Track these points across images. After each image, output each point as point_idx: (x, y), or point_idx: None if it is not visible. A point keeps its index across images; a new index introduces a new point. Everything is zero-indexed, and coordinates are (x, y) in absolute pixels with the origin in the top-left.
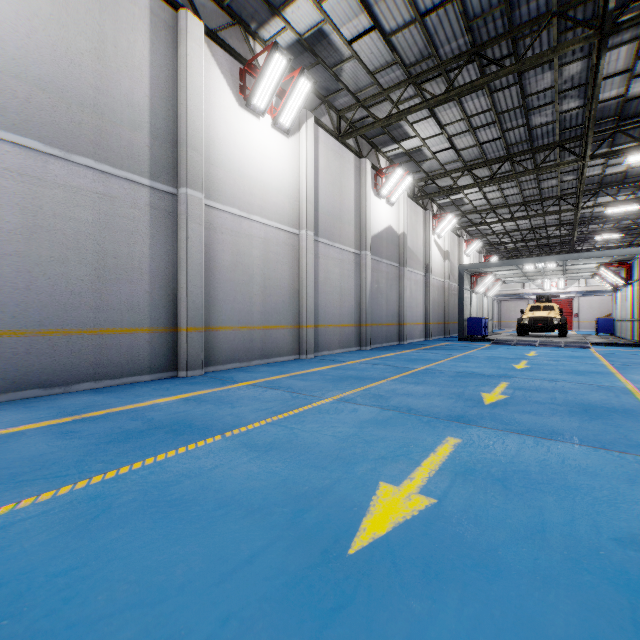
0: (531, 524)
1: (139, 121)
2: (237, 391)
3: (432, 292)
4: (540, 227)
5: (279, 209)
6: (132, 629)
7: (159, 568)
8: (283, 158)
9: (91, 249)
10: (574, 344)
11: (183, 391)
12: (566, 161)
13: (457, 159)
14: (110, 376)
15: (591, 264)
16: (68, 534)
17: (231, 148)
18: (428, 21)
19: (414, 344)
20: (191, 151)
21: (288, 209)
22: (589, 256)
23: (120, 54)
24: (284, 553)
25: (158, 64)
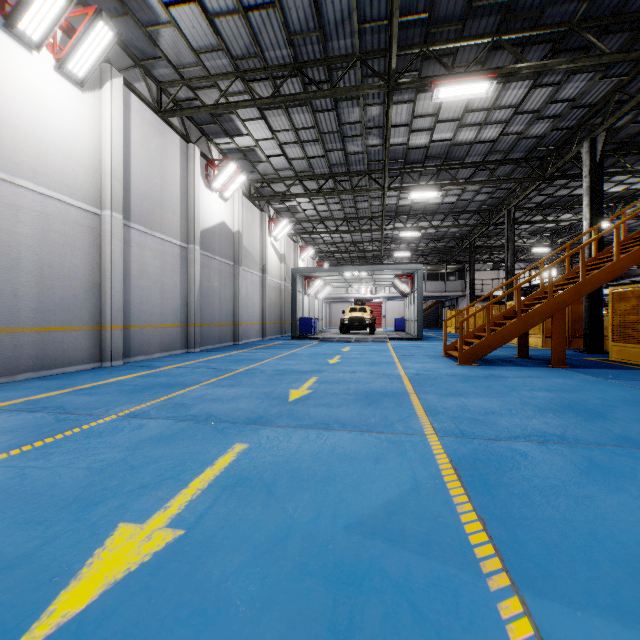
0: (278, 532)
1: None
2: None
3: (269, 293)
4: (359, 241)
5: (68, 178)
6: None
7: None
8: (75, 115)
9: None
10: (378, 340)
11: None
12: (372, 188)
13: (289, 167)
14: None
15: (390, 275)
16: None
17: None
18: (252, 18)
19: (249, 344)
20: None
21: (83, 181)
22: (388, 268)
23: None
24: None
25: None
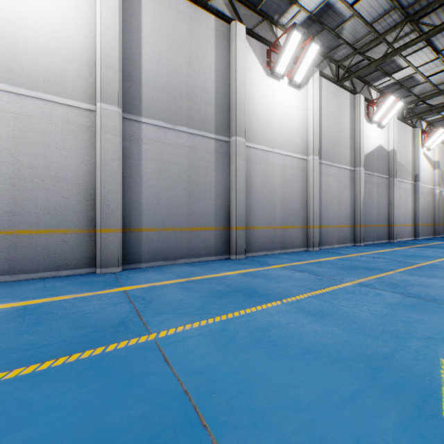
0: None
1: (209, 99)
2: (274, 271)
3: (420, 198)
4: None
5: (293, 143)
6: (291, 424)
7: (287, 386)
8: (296, 106)
9: (185, 180)
10: None
11: (238, 268)
12: None
13: None
14: (195, 256)
15: None
16: (219, 350)
17: (261, 105)
18: None
19: (404, 242)
20: (238, 112)
21: (299, 142)
22: None
23: (200, 60)
24: (379, 399)
25: (219, 61)
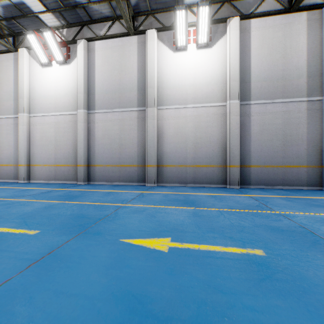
0: None
1: (301, 73)
2: None
3: None
4: None
5: None
6: None
7: None
8: None
9: (281, 134)
10: None
11: None
12: None
13: None
14: (288, 185)
15: None
16: (319, 222)
17: None
18: None
19: None
20: None
21: None
22: None
23: (292, 50)
24: None
25: (310, 42)
